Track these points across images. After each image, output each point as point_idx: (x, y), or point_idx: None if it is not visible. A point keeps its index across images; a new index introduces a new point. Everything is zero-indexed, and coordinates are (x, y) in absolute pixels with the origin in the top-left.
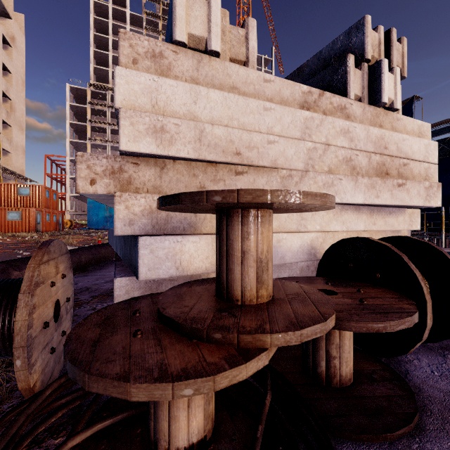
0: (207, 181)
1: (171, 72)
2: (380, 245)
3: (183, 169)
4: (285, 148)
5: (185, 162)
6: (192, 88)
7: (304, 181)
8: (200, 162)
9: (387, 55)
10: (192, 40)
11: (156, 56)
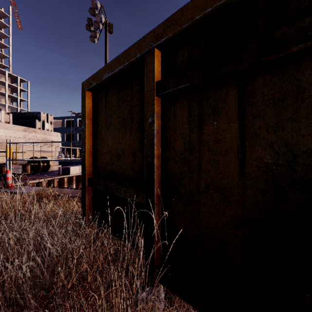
0: (0, 146)
1: None
2: (36, 157)
3: None
4: (19, 140)
5: None
6: None
7: (24, 146)
8: None
9: (47, 119)
10: None
11: None
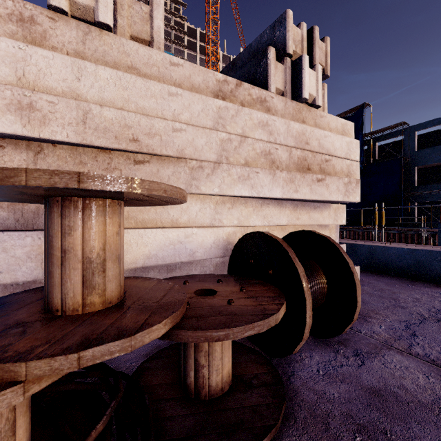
0: (98, 170)
1: (47, 42)
2: (273, 239)
3: (67, 155)
4: (194, 137)
5: (70, 147)
6: (74, 62)
7: (217, 173)
8: (88, 148)
9: (311, 53)
10: (76, 8)
11: (25, 21)
